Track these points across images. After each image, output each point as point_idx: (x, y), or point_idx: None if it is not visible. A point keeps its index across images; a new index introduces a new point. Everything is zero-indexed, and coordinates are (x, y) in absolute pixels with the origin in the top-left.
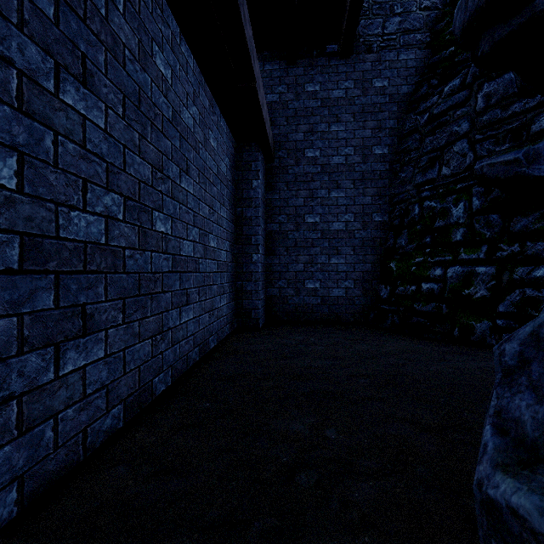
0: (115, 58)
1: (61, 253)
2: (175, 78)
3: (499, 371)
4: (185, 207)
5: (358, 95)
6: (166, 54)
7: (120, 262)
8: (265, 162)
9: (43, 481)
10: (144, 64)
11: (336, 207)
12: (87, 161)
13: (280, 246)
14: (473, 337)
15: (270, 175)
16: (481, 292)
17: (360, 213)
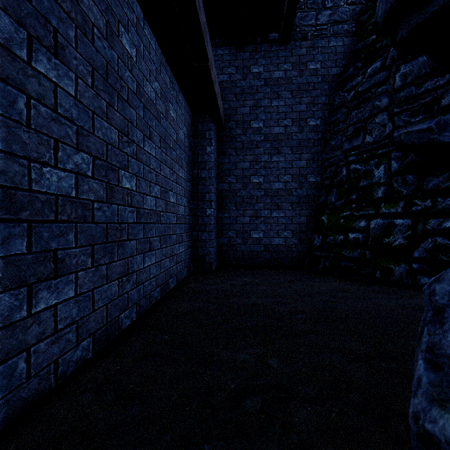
0: (84, 34)
1: (34, 204)
2: (139, 56)
3: (430, 309)
4: (148, 168)
5: (295, 76)
6: (131, 35)
7: (89, 213)
8: (217, 132)
9: (16, 408)
10: (111, 42)
11: (276, 170)
12: (58, 123)
13: (229, 203)
14: (392, 279)
15: (221, 143)
16: (399, 241)
17: (297, 175)
